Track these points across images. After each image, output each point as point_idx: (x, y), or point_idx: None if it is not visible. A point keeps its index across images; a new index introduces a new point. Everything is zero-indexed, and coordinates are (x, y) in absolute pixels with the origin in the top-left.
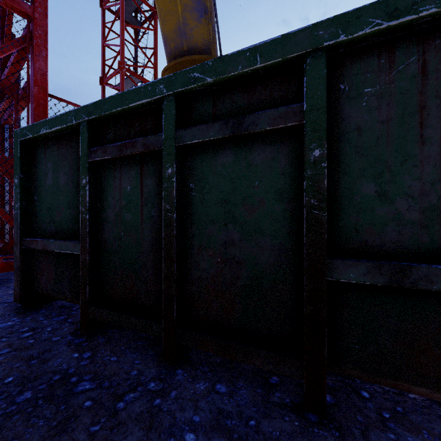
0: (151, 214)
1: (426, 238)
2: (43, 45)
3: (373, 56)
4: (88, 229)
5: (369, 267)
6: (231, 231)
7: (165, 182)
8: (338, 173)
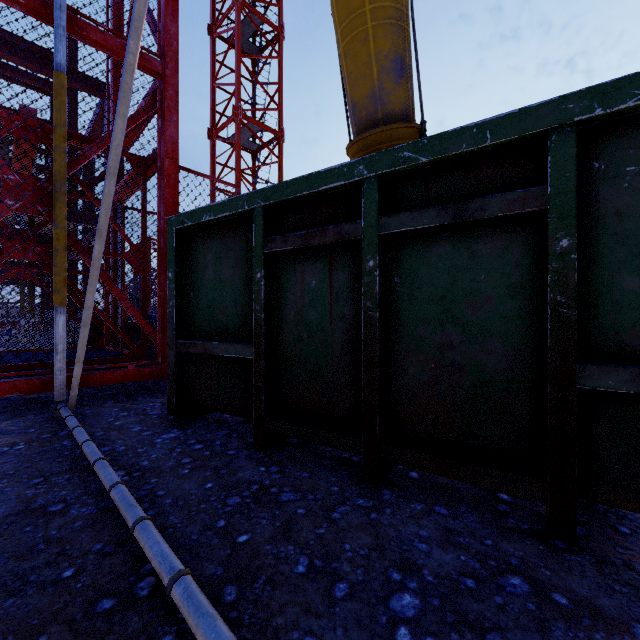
0: (344, 313)
1: None
2: (174, 107)
3: (638, 129)
4: (263, 329)
5: (633, 374)
6: (449, 332)
7: (365, 277)
8: (591, 266)
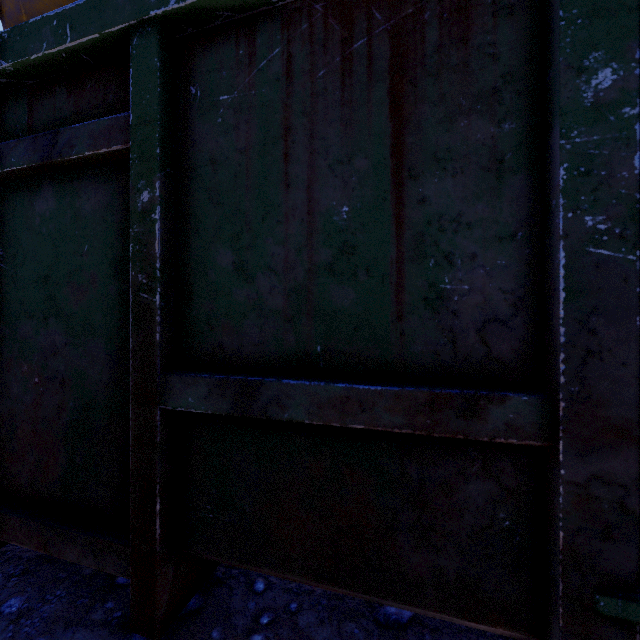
0: None
1: (292, 336)
2: None
3: (231, 43)
4: None
5: (211, 386)
6: (53, 329)
7: None
8: (189, 233)
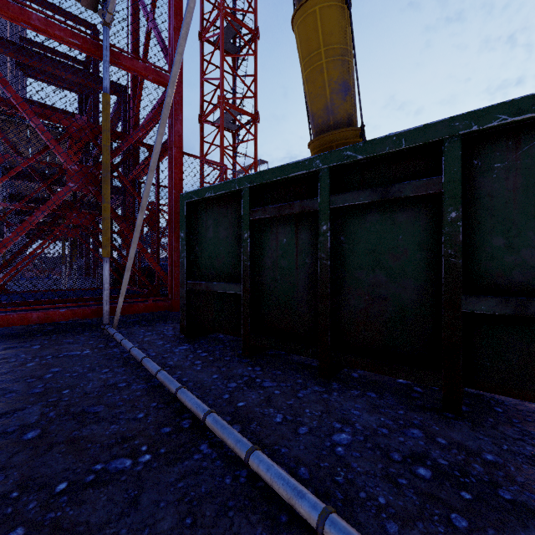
0: (306, 261)
1: None
2: (180, 109)
3: (502, 139)
4: (249, 273)
5: (497, 301)
6: (378, 274)
7: (321, 237)
8: (472, 230)
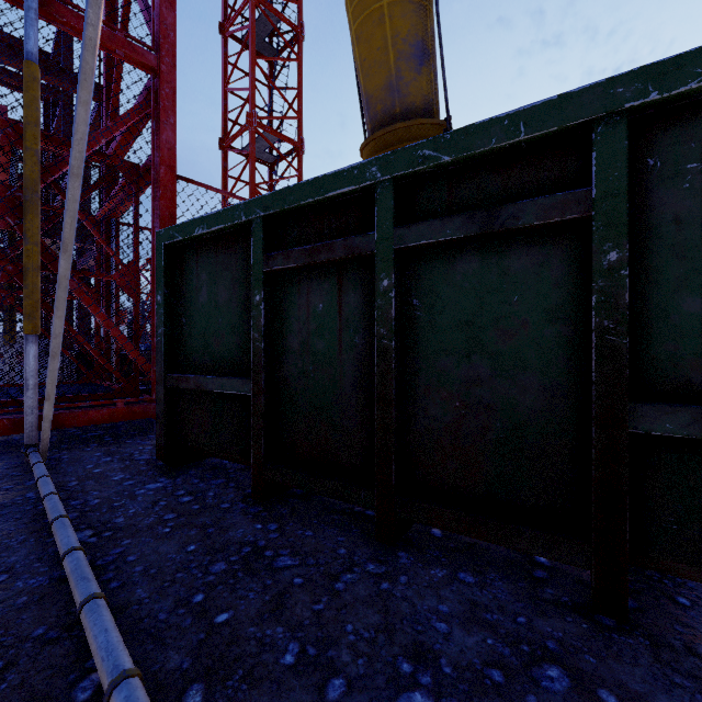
0: (355, 342)
1: None
2: (171, 107)
3: (701, 117)
4: (263, 361)
5: (696, 415)
6: (477, 364)
7: (379, 299)
8: (645, 284)
